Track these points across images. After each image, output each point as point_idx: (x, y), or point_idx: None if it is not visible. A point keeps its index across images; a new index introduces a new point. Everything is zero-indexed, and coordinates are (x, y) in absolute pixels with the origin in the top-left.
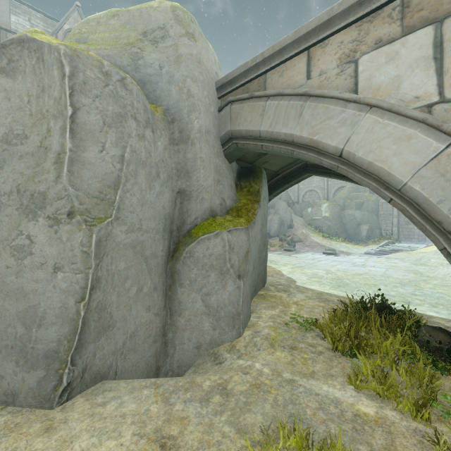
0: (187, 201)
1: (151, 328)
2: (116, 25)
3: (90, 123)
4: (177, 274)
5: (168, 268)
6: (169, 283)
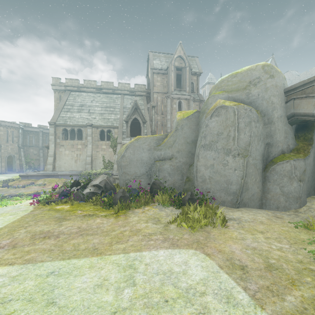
0: (270, 147)
1: (258, 195)
2: (236, 81)
3: (241, 126)
4: (267, 177)
5: (262, 174)
6: (263, 180)
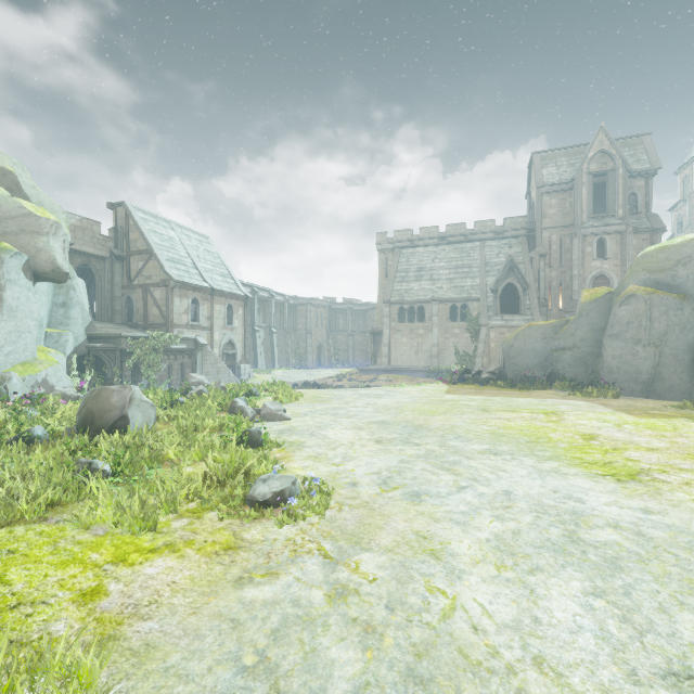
0: None
1: (681, 388)
2: (662, 258)
3: (655, 316)
4: None
5: (691, 366)
6: (692, 373)
